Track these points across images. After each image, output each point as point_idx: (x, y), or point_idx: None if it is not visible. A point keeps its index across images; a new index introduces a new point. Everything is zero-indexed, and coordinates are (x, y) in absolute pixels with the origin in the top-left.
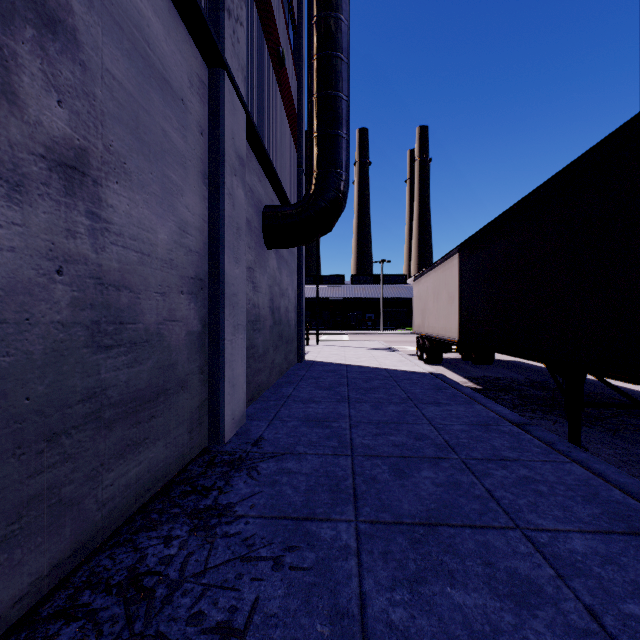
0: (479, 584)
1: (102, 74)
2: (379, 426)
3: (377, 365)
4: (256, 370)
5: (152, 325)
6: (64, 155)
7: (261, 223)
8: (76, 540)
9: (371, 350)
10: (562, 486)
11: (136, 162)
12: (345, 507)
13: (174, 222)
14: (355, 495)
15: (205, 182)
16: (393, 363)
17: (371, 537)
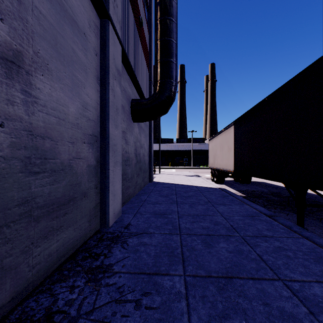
0: (262, 319)
1: (32, 8)
2: (194, 217)
3: (191, 184)
4: (127, 186)
5: (65, 160)
6: (5, 53)
7: (130, 108)
8: (14, 291)
9: (187, 176)
10: (300, 252)
11: (55, 65)
12: (177, 266)
13: (79, 102)
14: (183, 258)
15: (98, 82)
16: (199, 183)
17: (194, 286)
